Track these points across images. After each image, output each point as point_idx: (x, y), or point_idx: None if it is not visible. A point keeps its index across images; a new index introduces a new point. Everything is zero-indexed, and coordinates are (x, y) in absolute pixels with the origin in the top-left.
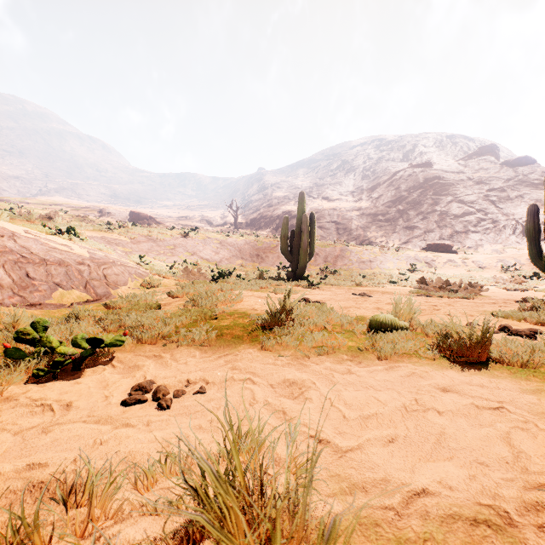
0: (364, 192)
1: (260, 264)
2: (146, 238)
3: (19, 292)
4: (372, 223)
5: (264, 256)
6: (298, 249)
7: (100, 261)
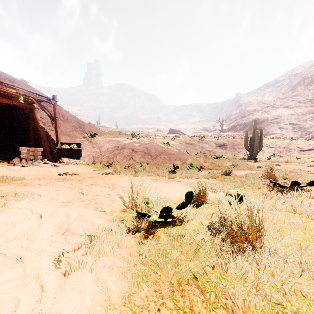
0: None
1: (235, 152)
2: (184, 143)
3: (169, 161)
4: None
5: (237, 148)
6: (253, 145)
7: (181, 153)
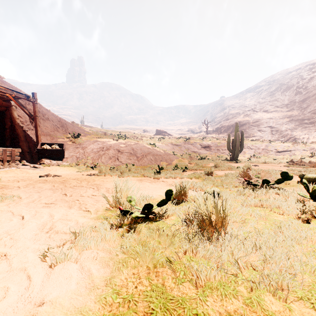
0: (296, 104)
1: (218, 153)
2: (170, 144)
3: (155, 162)
4: (299, 125)
5: (221, 150)
6: (235, 147)
7: (167, 154)
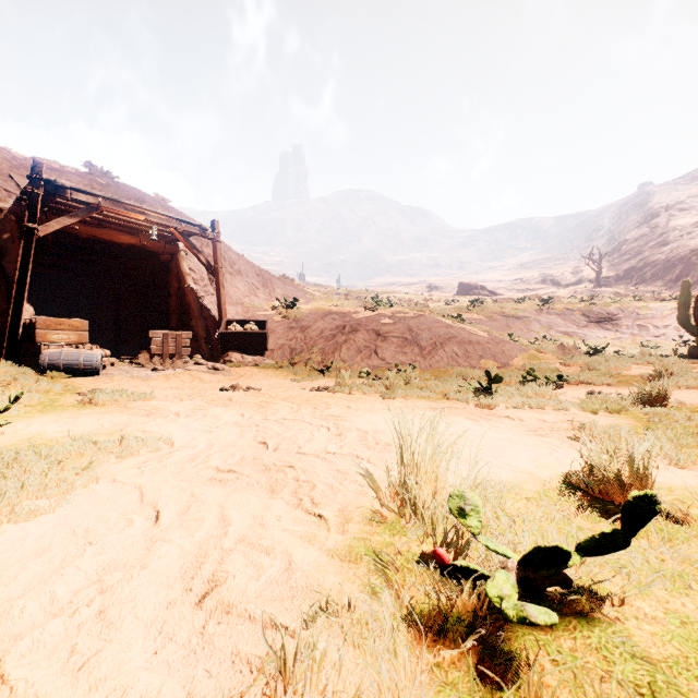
0: None
1: (643, 338)
2: (500, 315)
3: (466, 360)
4: None
5: (650, 328)
6: None
7: (496, 340)
